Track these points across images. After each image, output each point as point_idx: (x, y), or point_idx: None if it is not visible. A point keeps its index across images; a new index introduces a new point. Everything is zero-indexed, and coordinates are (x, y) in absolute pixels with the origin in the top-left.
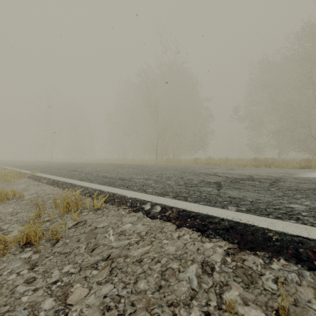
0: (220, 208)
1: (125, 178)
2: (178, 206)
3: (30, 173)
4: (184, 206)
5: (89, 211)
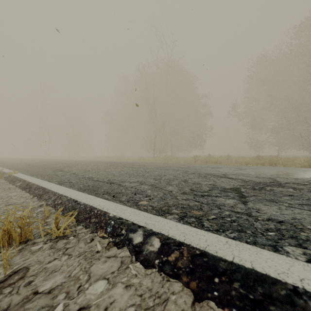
0: (272, 251)
1: (114, 182)
2: (192, 242)
3: (8, 173)
4: (202, 243)
5: (46, 241)
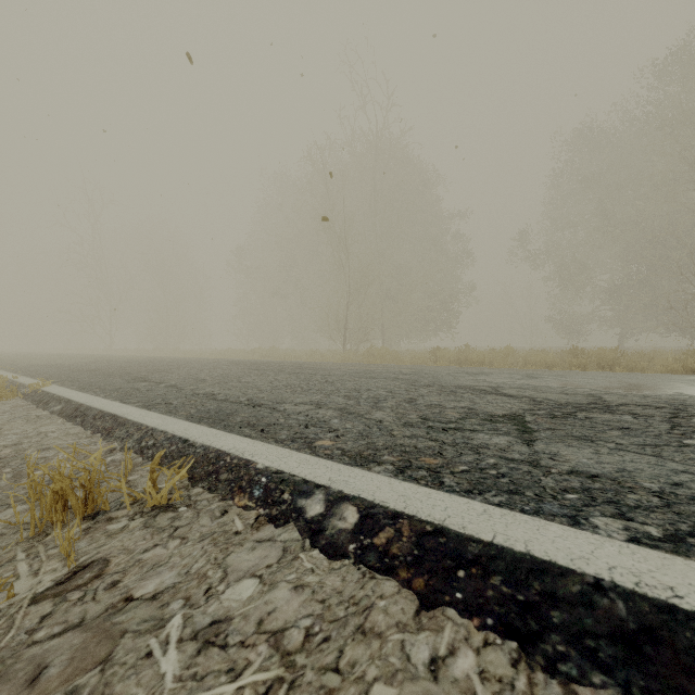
0: (568, 525)
1: (262, 403)
2: (419, 512)
3: (32, 386)
4: (439, 512)
5: (133, 516)
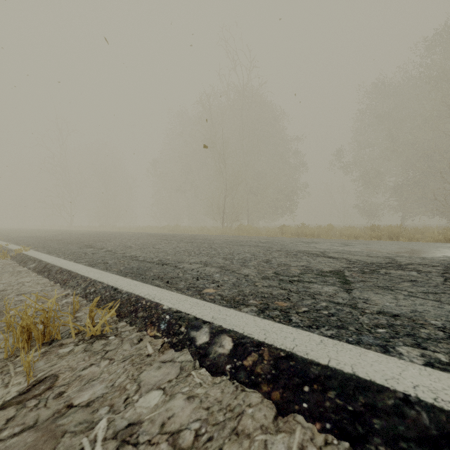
0: (381, 352)
1: (168, 262)
2: (275, 342)
3: (16, 251)
4: (289, 342)
5: (77, 342)
